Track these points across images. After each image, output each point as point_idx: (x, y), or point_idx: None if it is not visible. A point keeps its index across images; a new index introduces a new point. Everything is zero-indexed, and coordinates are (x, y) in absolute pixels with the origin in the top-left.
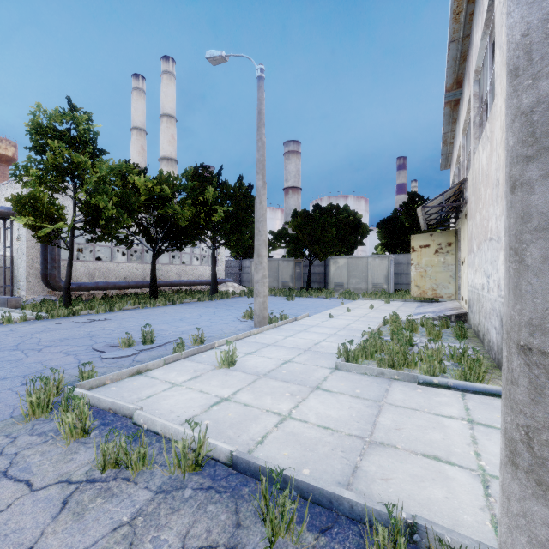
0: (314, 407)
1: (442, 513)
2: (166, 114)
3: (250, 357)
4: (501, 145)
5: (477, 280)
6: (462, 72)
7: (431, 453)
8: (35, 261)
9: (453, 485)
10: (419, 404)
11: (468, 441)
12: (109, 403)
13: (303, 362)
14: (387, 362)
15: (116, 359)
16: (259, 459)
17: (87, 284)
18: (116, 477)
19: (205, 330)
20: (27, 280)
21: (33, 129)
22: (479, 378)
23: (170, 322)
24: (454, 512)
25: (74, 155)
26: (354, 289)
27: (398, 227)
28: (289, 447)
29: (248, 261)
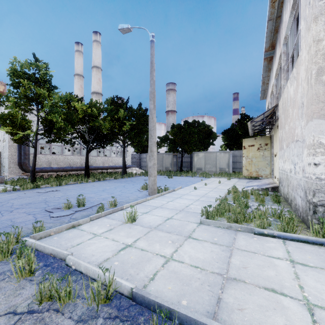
0: (187, 251)
1: None
2: (95, 66)
3: (145, 215)
4: (305, 81)
5: (286, 166)
6: (275, 39)
7: (269, 286)
8: (14, 154)
9: (289, 313)
10: (257, 248)
11: (293, 276)
12: (50, 250)
13: (179, 219)
14: (233, 219)
15: (59, 217)
16: (151, 294)
17: (46, 168)
18: (49, 308)
19: (118, 197)
20: (9, 166)
21: (12, 72)
22: (293, 230)
23: (96, 192)
24: None
25: (37, 89)
26: (208, 171)
27: (234, 134)
28: (172, 282)
29: (145, 154)
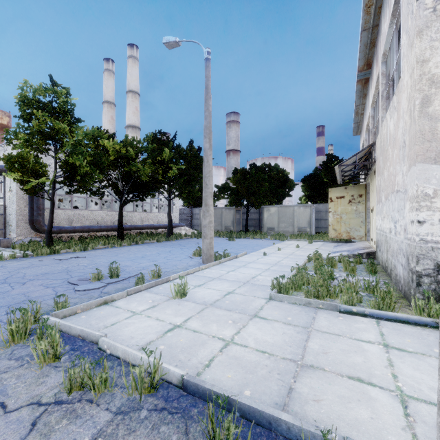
0: (253, 333)
1: (369, 433)
2: (131, 90)
3: (198, 289)
4: (407, 113)
5: (385, 224)
6: (372, 56)
7: (354, 375)
8: (24, 209)
9: (376, 405)
10: (342, 330)
11: (386, 363)
12: (78, 330)
13: (243, 293)
14: (313, 293)
15: (87, 291)
16: (206, 382)
17: (67, 228)
18: (81, 399)
19: (162, 266)
20: (17, 225)
21: (21, 101)
22: (390, 307)
23: (133, 259)
24: (379, 432)
25: (55, 123)
26: (283, 232)
27: (318, 182)
28: (232, 370)
29: (197, 209)
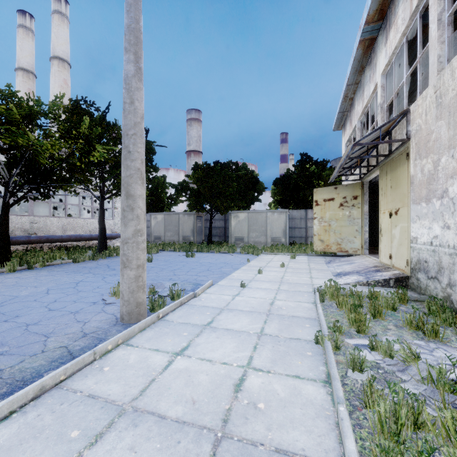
0: None
1: None
2: (58, 57)
3: None
4: None
5: None
6: None
7: None
8: None
9: None
10: None
11: None
12: None
13: None
14: None
15: None
16: None
17: None
18: None
19: (4, 344)
20: None
21: None
22: None
23: None
24: None
25: None
26: (254, 243)
27: (292, 185)
28: None
29: (148, 215)
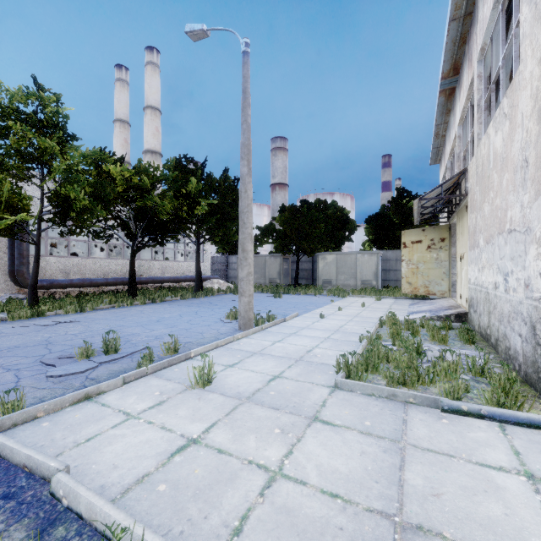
0: (313, 453)
1: None
2: (150, 106)
3: (231, 371)
4: (532, 117)
5: (485, 277)
6: (460, 56)
7: None
8: (2, 256)
9: None
10: (452, 445)
11: None
12: (23, 457)
13: (295, 377)
14: (396, 378)
15: (65, 377)
16: None
17: (61, 281)
18: None
19: (182, 334)
20: None
21: None
22: (516, 403)
23: (145, 324)
24: None
25: (40, 140)
26: (343, 286)
27: (386, 223)
28: None
29: (234, 257)
